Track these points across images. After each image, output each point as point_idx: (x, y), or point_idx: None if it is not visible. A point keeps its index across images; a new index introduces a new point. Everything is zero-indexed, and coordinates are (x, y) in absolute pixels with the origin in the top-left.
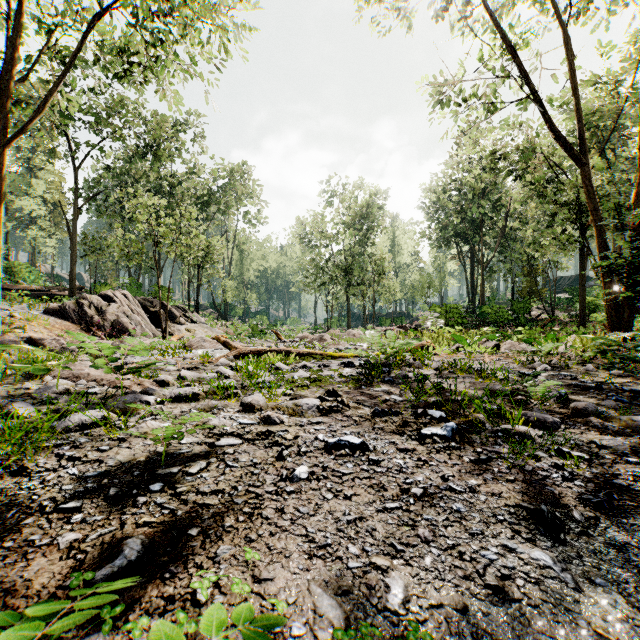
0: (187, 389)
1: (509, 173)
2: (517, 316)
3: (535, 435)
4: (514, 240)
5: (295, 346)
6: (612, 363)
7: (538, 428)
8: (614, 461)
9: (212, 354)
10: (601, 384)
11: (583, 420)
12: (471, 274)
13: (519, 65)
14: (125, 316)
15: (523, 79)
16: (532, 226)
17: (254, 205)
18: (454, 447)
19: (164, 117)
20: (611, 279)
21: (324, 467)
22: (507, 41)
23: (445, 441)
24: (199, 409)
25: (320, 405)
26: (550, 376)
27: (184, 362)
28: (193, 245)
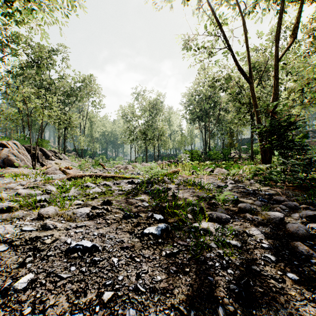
0: (5, 204)
1: (220, 88)
2: (224, 156)
3: (211, 231)
4: (224, 120)
5: (109, 172)
6: (260, 180)
7: (217, 222)
8: (255, 246)
9: (57, 177)
10: (256, 191)
11: (243, 215)
12: (205, 136)
13: (222, 32)
14: (14, 155)
15: (223, 38)
16: (231, 114)
17: (98, 98)
18: (160, 243)
19: (43, 45)
20: (262, 138)
21: (49, 273)
22: (216, 19)
23: (155, 238)
24: (2, 219)
25: (91, 212)
26: (233, 187)
27: (33, 183)
28: (52, 115)
